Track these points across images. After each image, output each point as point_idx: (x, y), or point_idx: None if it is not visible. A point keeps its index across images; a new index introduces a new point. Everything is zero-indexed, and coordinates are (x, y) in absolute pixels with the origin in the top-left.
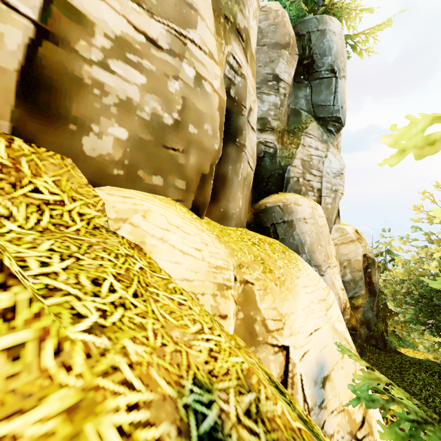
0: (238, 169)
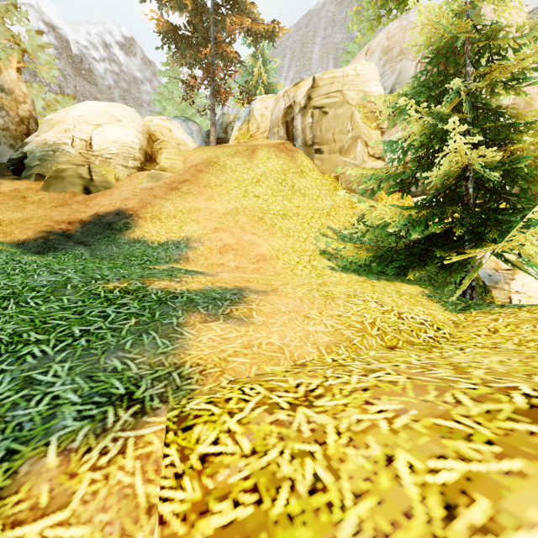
0: None
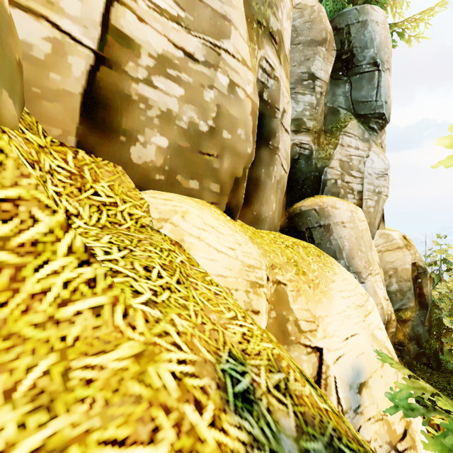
0: (271, 172)
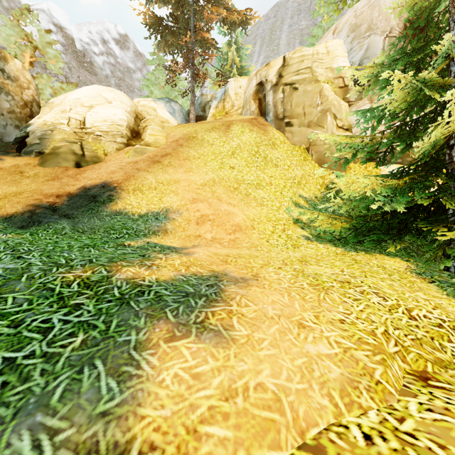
0: None
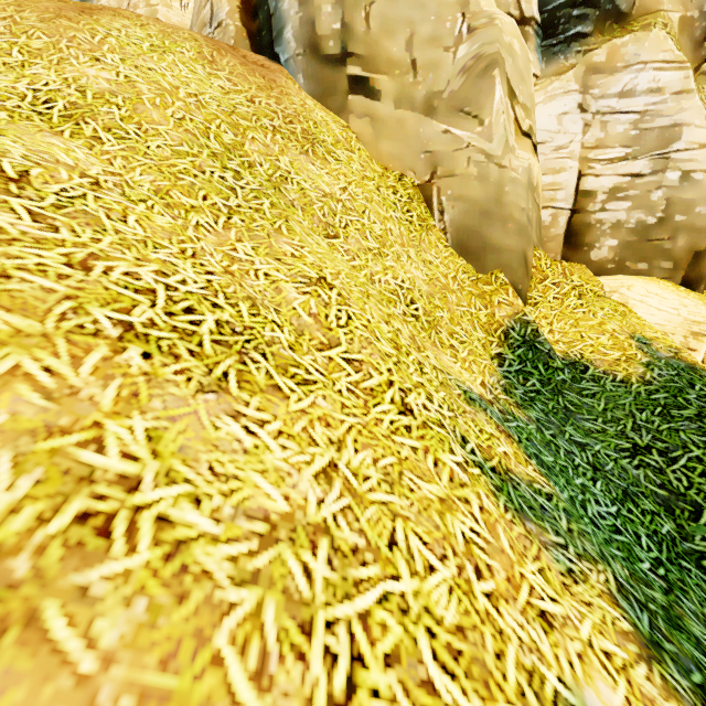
0: None
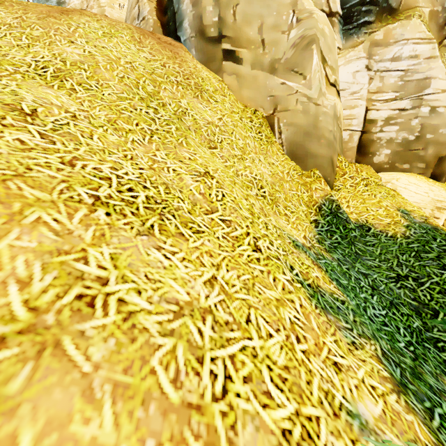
0: None
